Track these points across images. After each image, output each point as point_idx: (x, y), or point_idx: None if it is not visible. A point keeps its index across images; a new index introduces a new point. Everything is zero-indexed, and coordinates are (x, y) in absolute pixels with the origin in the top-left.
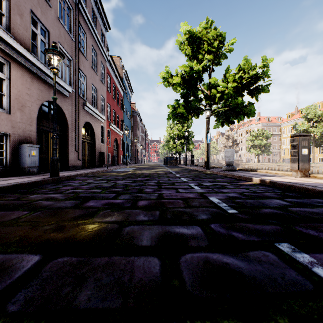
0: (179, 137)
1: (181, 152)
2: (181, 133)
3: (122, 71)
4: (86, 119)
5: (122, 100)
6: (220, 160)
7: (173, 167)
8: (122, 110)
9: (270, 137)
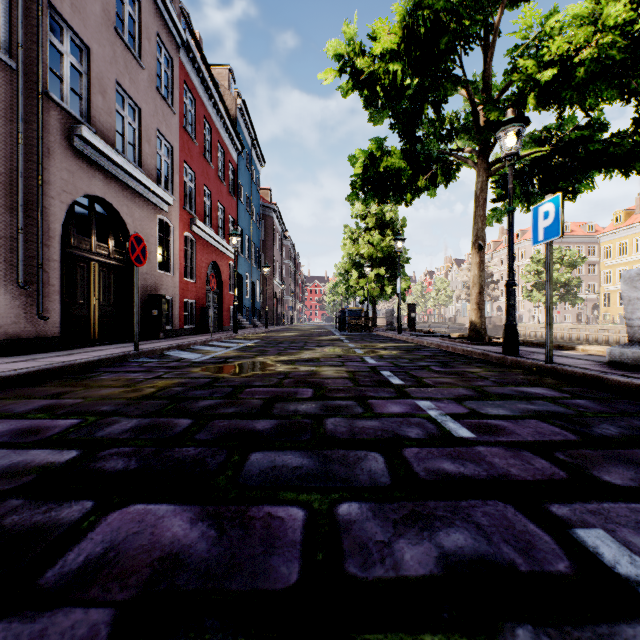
0: (374, 261)
1: (377, 298)
2: (378, 253)
3: (234, 102)
4: (86, 186)
5: (234, 171)
6: (458, 318)
7: (365, 337)
8: (235, 196)
9: (579, 264)
